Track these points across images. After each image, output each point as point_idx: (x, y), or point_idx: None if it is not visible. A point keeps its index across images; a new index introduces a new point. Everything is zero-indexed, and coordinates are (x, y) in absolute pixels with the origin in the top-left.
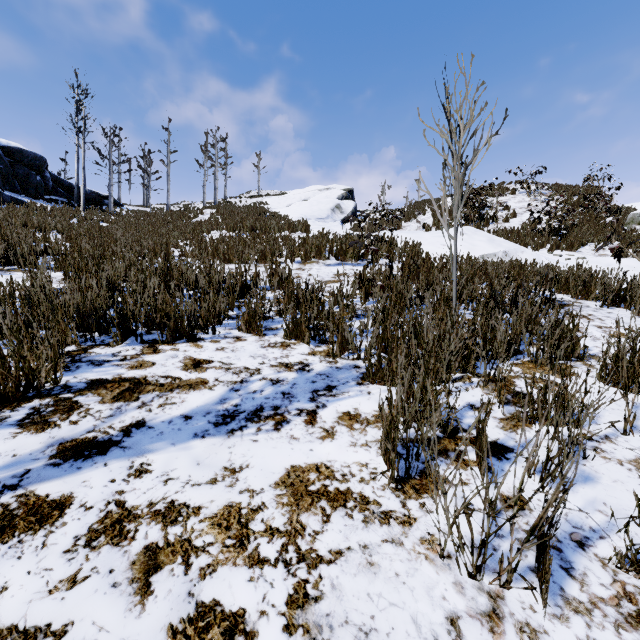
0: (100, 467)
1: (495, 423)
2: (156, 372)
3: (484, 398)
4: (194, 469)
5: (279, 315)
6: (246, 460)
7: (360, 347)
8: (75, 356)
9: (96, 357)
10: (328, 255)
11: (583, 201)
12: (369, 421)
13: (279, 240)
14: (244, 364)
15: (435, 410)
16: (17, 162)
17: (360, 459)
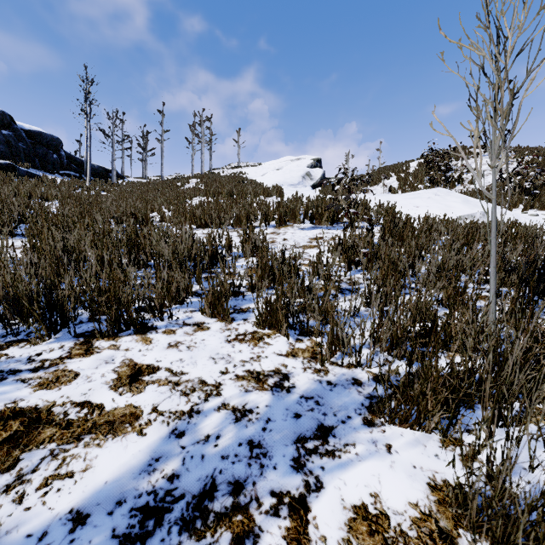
0: None
1: None
2: (72, 394)
3: None
4: None
5: (251, 290)
6: None
7: (360, 351)
8: None
9: (3, 364)
10: (303, 219)
11: None
12: (409, 542)
13: (254, 204)
14: (200, 373)
15: None
16: (37, 143)
17: None
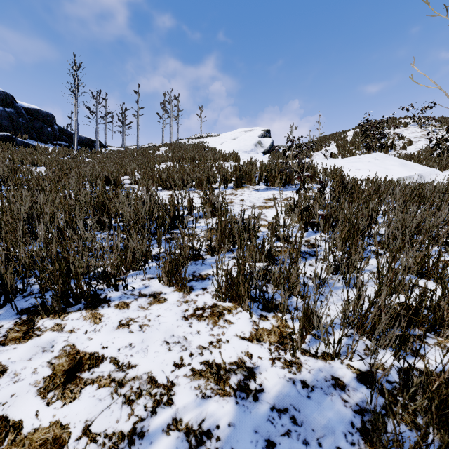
0: None
1: None
2: None
3: None
4: None
5: (211, 254)
6: None
7: (339, 342)
8: None
9: None
10: (258, 181)
11: None
12: None
13: (214, 168)
14: (150, 366)
15: None
16: (35, 118)
17: None
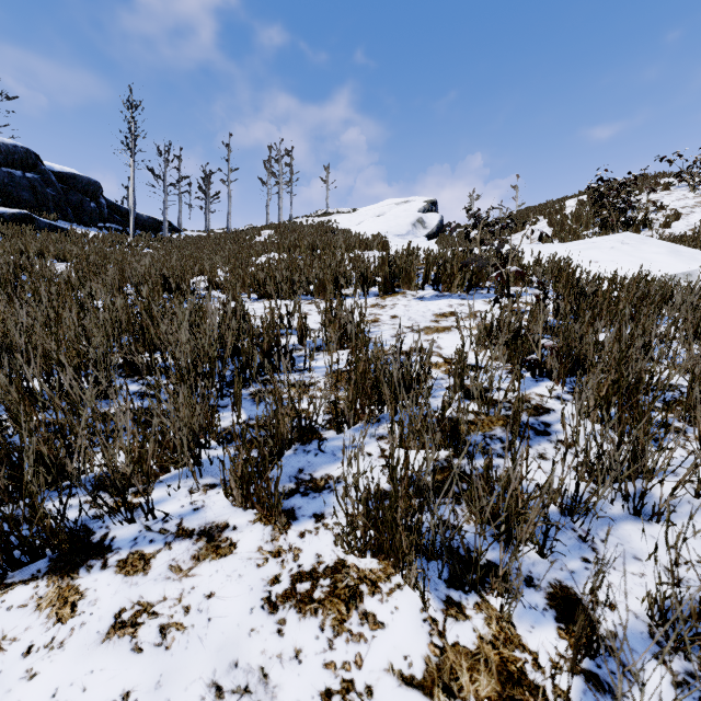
0: None
1: None
2: None
3: None
4: None
5: (335, 429)
6: None
7: None
8: None
9: None
10: (421, 282)
11: None
12: None
13: (347, 262)
14: None
15: None
16: (71, 188)
17: None
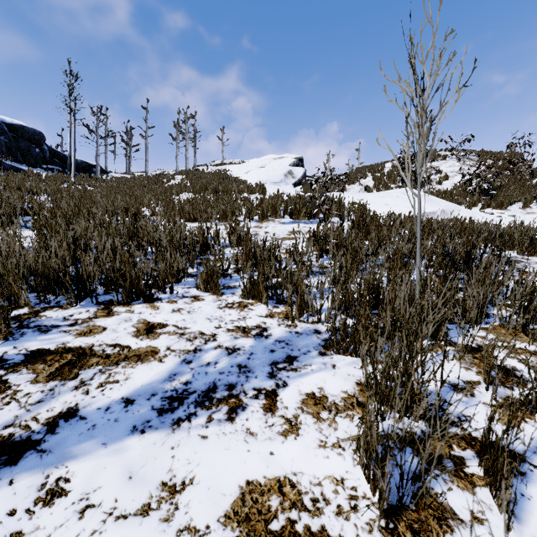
0: (2, 487)
1: (488, 412)
2: (105, 339)
3: (465, 375)
4: (123, 487)
5: (237, 272)
6: (191, 470)
7: (320, 310)
8: (24, 320)
9: (45, 322)
10: (283, 214)
11: (508, 165)
12: (338, 407)
13: (239, 201)
14: (199, 328)
15: (420, 400)
16: (19, 137)
17: (333, 471)
